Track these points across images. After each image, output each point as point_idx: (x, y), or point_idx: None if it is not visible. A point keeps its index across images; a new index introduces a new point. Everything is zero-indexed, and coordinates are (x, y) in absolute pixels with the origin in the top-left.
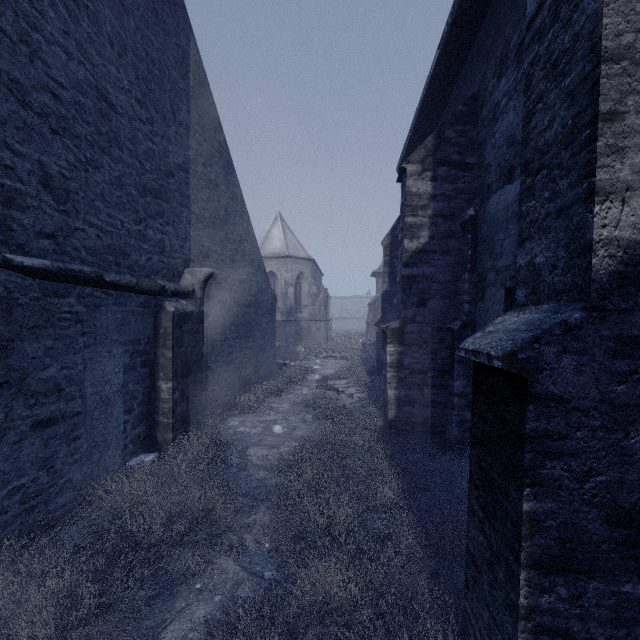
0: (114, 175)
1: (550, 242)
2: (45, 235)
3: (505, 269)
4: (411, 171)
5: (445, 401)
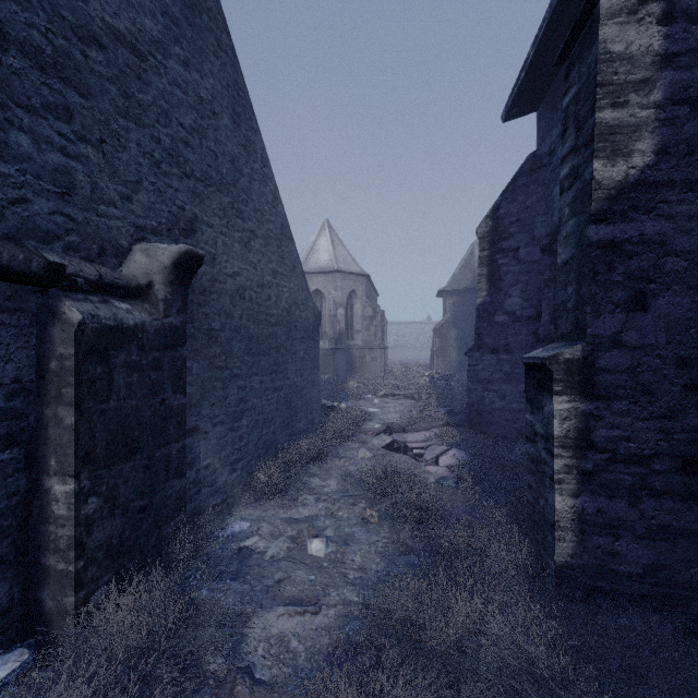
0: None
1: None
2: None
3: None
4: (611, 6)
5: (697, 529)
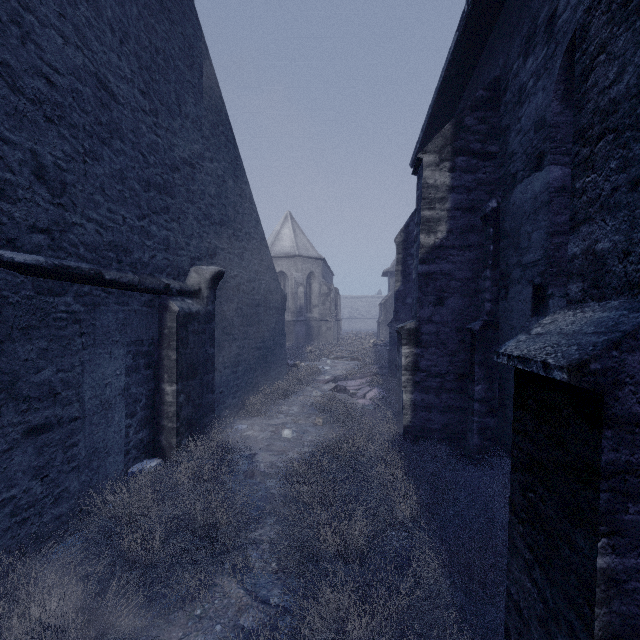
0: (115, 168)
1: (620, 222)
2: (39, 229)
3: (533, 264)
4: (428, 162)
5: (464, 406)
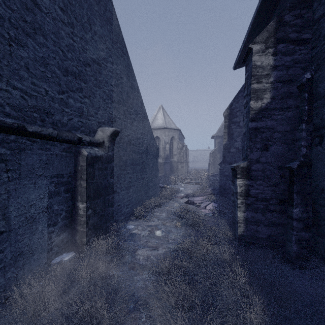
0: (38, 55)
1: None
2: None
3: None
4: (256, 49)
5: (284, 223)
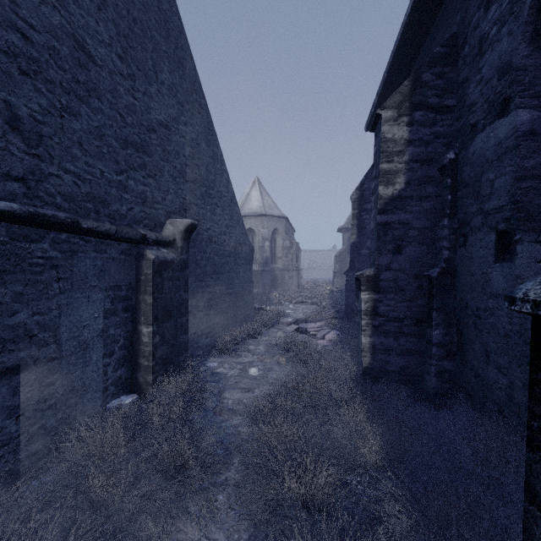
0: (93, 125)
1: None
2: (13, 178)
3: (496, 211)
4: (386, 117)
5: (422, 350)
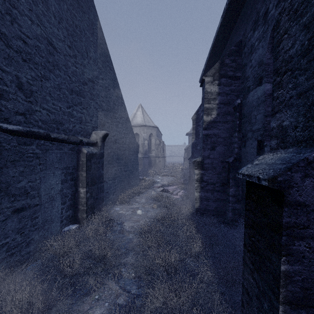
0: (56, 83)
1: (293, 113)
2: (19, 113)
3: (257, 130)
4: (207, 80)
5: (225, 199)
